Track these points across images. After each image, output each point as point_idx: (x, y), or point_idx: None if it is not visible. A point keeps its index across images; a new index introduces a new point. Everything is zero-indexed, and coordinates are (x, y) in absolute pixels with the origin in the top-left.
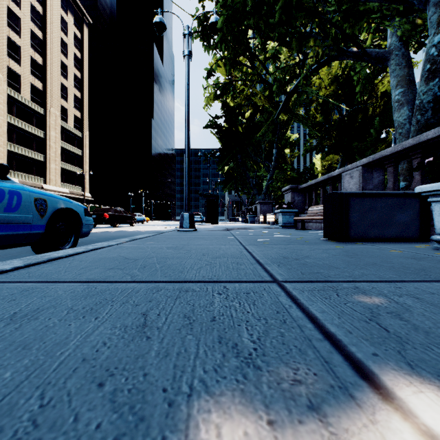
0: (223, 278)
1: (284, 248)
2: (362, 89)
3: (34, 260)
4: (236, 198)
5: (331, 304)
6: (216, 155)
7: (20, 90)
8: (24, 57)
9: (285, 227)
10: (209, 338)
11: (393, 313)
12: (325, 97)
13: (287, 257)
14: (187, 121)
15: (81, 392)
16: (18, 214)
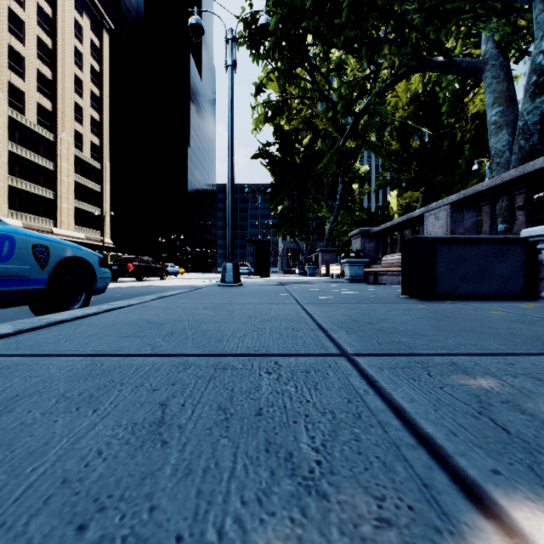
0: (275, 349)
1: (353, 308)
2: (449, 108)
3: (27, 325)
4: (292, 245)
5: (421, 389)
6: (268, 191)
7: (24, 111)
8: (29, 70)
9: (353, 281)
10: (252, 444)
11: (510, 402)
12: (403, 120)
13: (357, 320)
14: (230, 148)
15: (48, 543)
16: (10, 265)
